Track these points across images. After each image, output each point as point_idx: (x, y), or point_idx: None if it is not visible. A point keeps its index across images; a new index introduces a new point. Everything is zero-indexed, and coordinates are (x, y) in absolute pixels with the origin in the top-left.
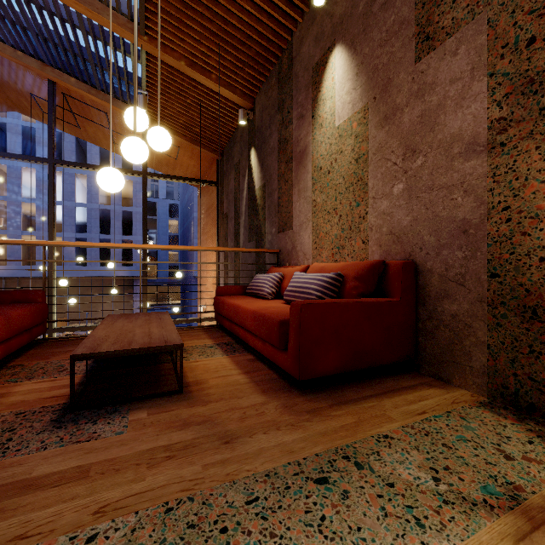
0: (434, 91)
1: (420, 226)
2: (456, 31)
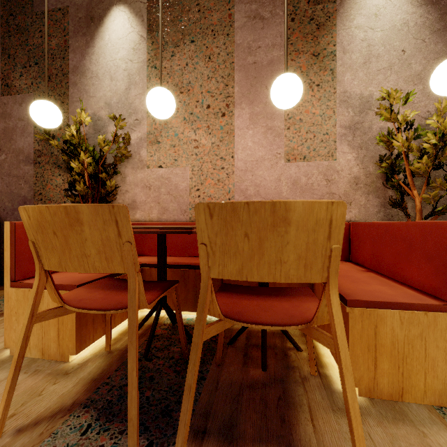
0: (11, 119)
1: (4, 196)
2: (21, 93)
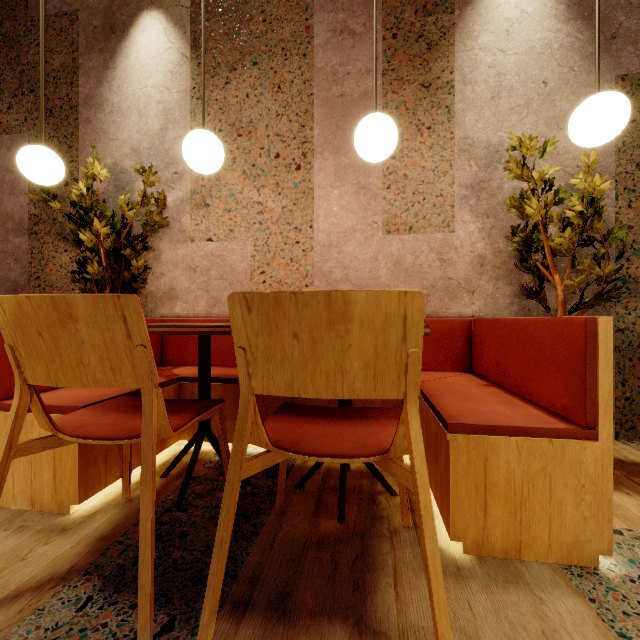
0: None
1: None
2: (10, 133)
